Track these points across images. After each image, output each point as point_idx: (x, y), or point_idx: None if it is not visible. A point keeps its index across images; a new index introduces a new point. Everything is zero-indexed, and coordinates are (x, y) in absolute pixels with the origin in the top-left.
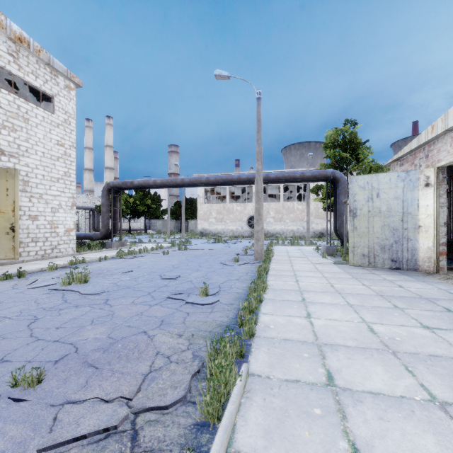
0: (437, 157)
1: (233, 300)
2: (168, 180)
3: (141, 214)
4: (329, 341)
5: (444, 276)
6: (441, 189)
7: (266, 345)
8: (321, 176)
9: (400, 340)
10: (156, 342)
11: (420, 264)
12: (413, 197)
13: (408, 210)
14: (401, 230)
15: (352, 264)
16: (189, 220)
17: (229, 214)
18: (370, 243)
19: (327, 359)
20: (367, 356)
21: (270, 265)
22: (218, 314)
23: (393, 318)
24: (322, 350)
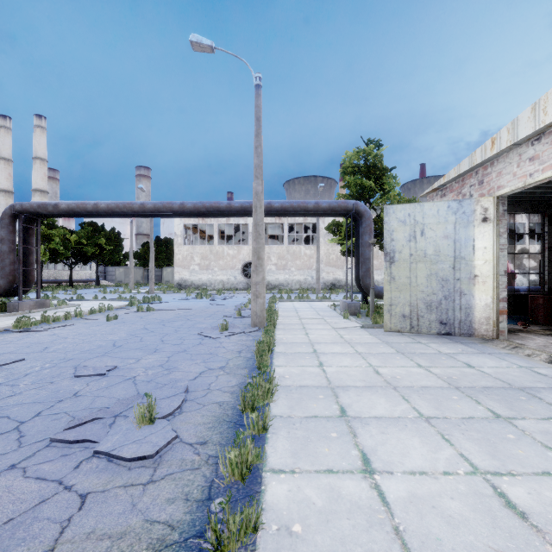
0: (497, 182)
1: (208, 429)
2: (118, 204)
3: (90, 258)
4: None
5: (508, 343)
6: (501, 226)
7: None
8: (341, 209)
9: None
10: None
11: (476, 327)
12: (468, 235)
13: (461, 254)
14: (452, 281)
15: (388, 329)
16: (163, 267)
17: (218, 260)
18: (412, 300)
19: None
20: None
21: (276, 333)
22: (164, 491)
23: (517, 452)
24: None
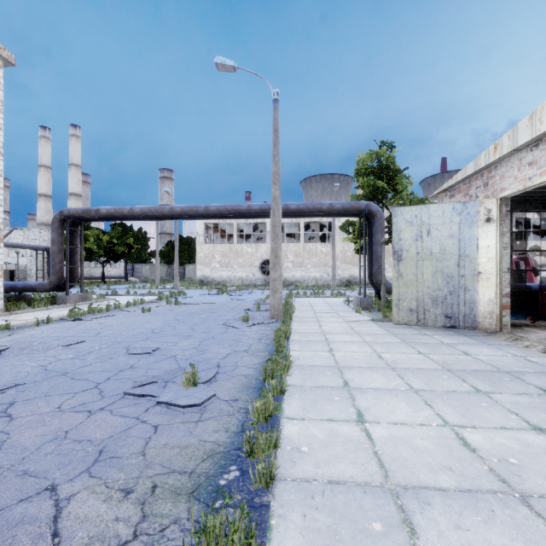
0: (500, 185)
1: (238, 391)
2: (150, 208)
3: (120, 256)
4: (408, 479)
5: (509, 336)
6: (504, 225)
7: (298, 502)
8: (354, 209)
9: (518, 464)
10: (65, 523)
11: (480, 321)
12: (472, 235)
13: (466, 252)
14: (457, 277)
15: (396, 322)
16: (186, 265)
17: (237, 258)
18: (419, 295)
19: (419, 534)
20: (486, 515)
21: (292, 325)
22: (210, 426)
23: (485, 414)
24: (403, 505)
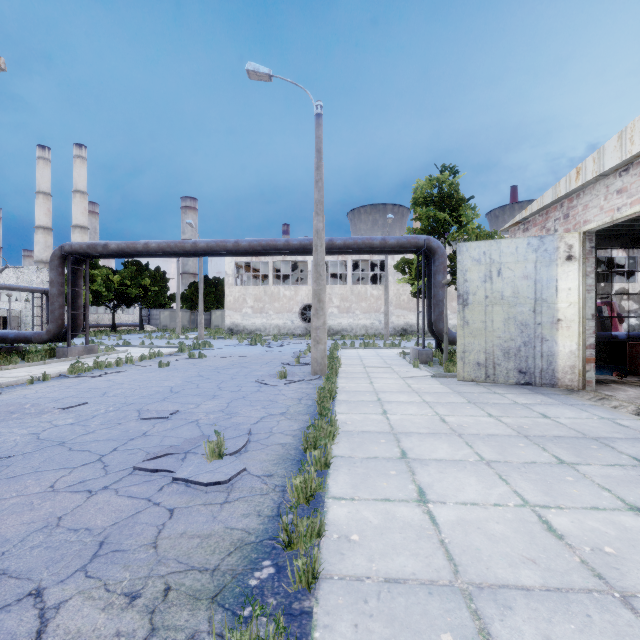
0: (584, 217)
1: (273, 464)
2: (169, 243)
3: (134, 300)
4: (483, 575)
5: (594, 394)
6: (588, 264)
7: (348, 608)
8: (411, 245)
9: (615, 555)
10: (51, 639)
11: (560, 376)
12: (550, 275)
13: (543, 296)
14: (533, 325)
15: (461, 378)
16: (212, 310)
17: (273, 302)
18: (488, 346)
19: None
20: (581, 622)
21: (338, 382)
22: (239, 508)
23: (572, 491)
24: (478, 610)
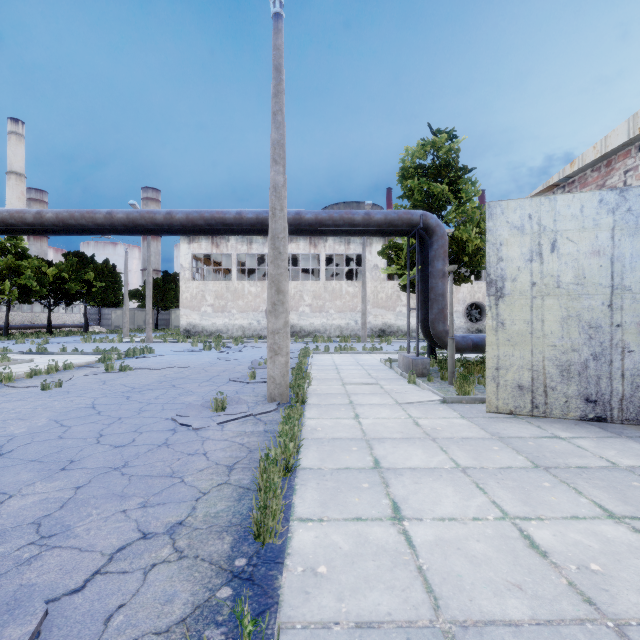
0: None
1: None
2: (73, 212)
3: (74, 297)
4: None
5: None
6: None
7: None
8: (402, 222)
9: None
10: None
11: None
12: (636, 249)
13: (625, 281)
14: (608, 328)
15: (493, 408)
16: (172, 309)
17: (237, 300)
18: (536, 360)
19: None
20: None
21: (305, 416)
22: None
23: None
24: None
